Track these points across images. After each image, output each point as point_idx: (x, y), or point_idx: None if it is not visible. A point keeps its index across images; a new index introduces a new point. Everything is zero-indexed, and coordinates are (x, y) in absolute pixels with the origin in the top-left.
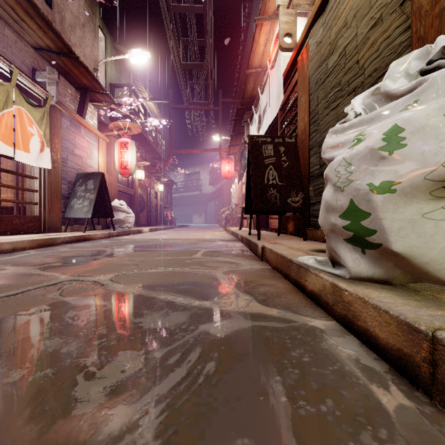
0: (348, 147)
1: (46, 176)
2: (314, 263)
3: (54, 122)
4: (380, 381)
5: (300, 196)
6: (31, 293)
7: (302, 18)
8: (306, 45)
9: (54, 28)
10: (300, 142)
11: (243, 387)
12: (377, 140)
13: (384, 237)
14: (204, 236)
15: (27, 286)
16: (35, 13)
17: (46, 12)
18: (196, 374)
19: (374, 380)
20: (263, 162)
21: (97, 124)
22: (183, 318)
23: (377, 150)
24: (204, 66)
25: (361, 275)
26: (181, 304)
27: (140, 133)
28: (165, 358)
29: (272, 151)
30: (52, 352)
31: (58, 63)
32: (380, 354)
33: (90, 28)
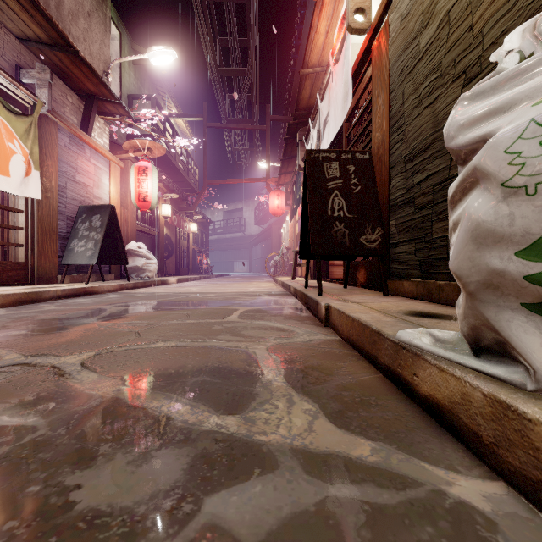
0: (530, 104)
1: (35, 209)
2: (432, 343)
3: (47, 137)
4: None
5: (378, 233)
6: None
7: None
8: (385, 24)
9: (43, 8)
10: (376, 159)
11: None
12: None
13: None
14: (245, 289)
15: None
16: None
17: None
18: None
19: None
20: (326, 186)
21: (109, 144)
22: (175, 472)
23: None
24: (247, 72)
25: None
26: (182, 426)
27: (166, 158)
28: None
29: (337, 170)
30: None
31: (52, 61)
32: None
33: (98, 18)
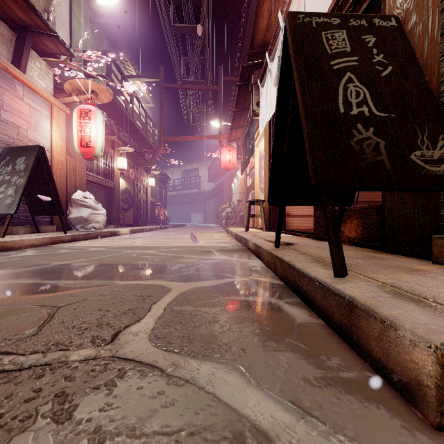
0: None
1: None
2: None
3: None
4: None
5: None
6: None
7: None
8: None
9: None
10: None
11: None
12: None
13: None
14: None
15: None
16: None
17: None
18: None
19: None
20: (329, 64)
21: (57, 91)
22: None
23: None
24: None
25: None
26: None
27: (123, 114)
28: None
29: (346, 42)
30: None
31: None
32: None
33: None
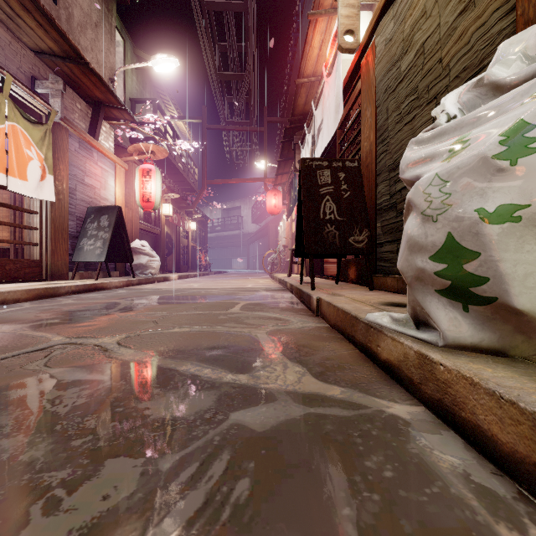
0: (441, 160)
1: (49, 210)
2: (390, 322)
3: (59, 143)
4: (510, 517)
5: (365, 234)
6: (7, 362)
7: (366, 12)
8: (372, 45)
9: (58, 25)
10: (365, 166)
11: (292, 530)
12: (492, 143)
13: (502, 288)
14: (244, 285)
15: (4, 352)
16: (33, 6)
17: (48, 7)
18: (219, 503)
19: (500, 515)
20: (318, 191)
21: (114, 147)
22: (209, 402)
23: (492, 159)
24: (246, 77)
25: (462, 342)
26: (208, 380)
27: (167, 158)
28: (174, 472)
29: (329, 177)
30: (6, 460)
31: (63, 71)
32: (501, 465)
33: (104, 28)
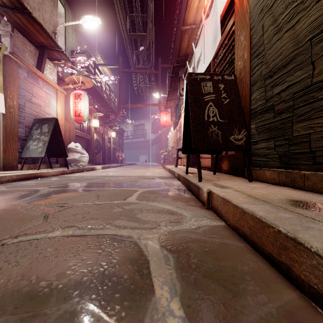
0: None
1: (1, 119)
2: None
3: (10, 71)
4: None
5: (243, 133)
6: None
7: None
8: None
9: None
10: (238, 81)
11: None
12: None
13: None
14: (145, 173)
15: None
16: None
17: None
18: None
19: None
20: (203, 99)
21: (57, 80)
22: None
23: None
24: (147, 36)
25: None
26: None
27: (96, 90)
28: None
29: (211, 88)
30: None
31: (15, 21)
32: None
33: None
